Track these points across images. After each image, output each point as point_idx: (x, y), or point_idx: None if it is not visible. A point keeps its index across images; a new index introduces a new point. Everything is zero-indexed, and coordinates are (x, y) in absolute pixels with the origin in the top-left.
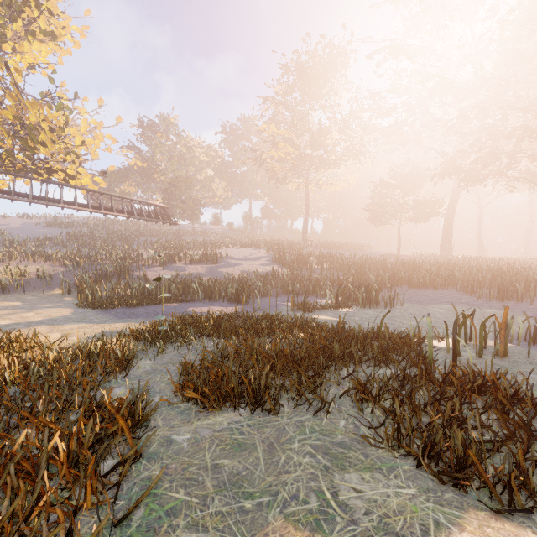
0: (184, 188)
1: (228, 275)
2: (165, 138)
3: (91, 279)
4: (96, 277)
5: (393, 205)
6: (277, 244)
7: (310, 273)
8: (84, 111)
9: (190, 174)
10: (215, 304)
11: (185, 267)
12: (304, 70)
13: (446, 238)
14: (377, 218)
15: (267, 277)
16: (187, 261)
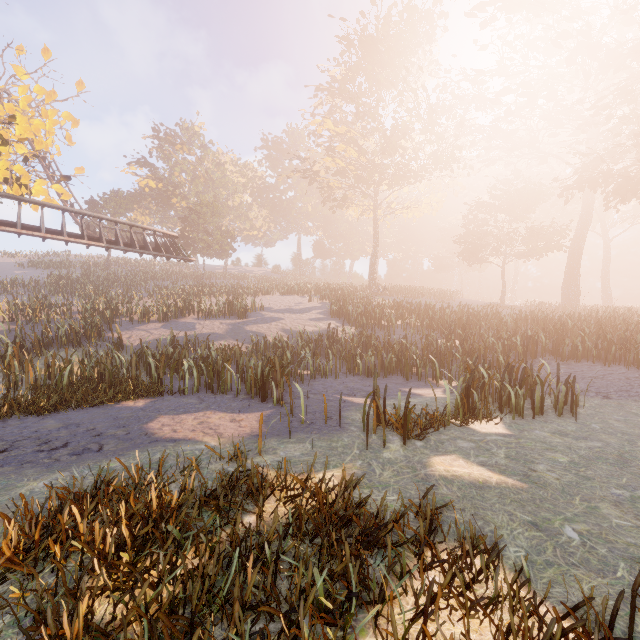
0: (209, 215)
1: (257, 338)
2: (187, 150)
3: (13, 349)
4: (32, 343)
5: (496, 234)
6: (334, 290)
7: (389, 336)
8: (22, 71)
9: (220, 198)
10: (219, 401)
11: (196, 323)
12: (372, 41)
13: (571, 281)
14: (474, 253)
15: (320, 340)
16: (203, 314)
